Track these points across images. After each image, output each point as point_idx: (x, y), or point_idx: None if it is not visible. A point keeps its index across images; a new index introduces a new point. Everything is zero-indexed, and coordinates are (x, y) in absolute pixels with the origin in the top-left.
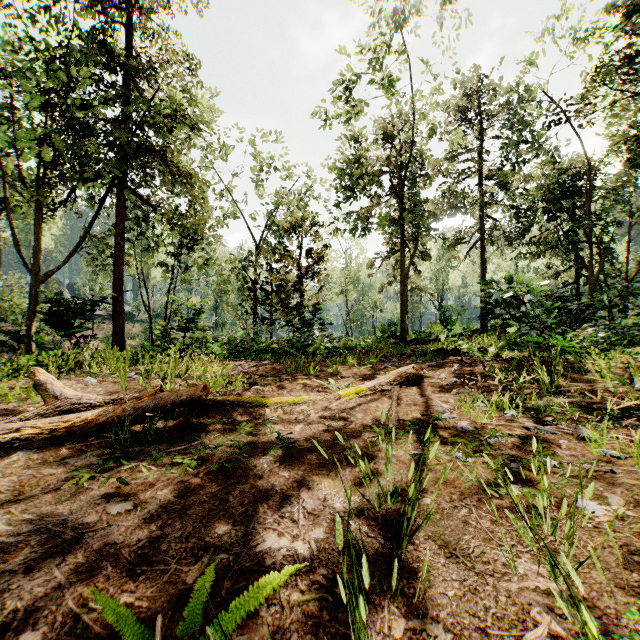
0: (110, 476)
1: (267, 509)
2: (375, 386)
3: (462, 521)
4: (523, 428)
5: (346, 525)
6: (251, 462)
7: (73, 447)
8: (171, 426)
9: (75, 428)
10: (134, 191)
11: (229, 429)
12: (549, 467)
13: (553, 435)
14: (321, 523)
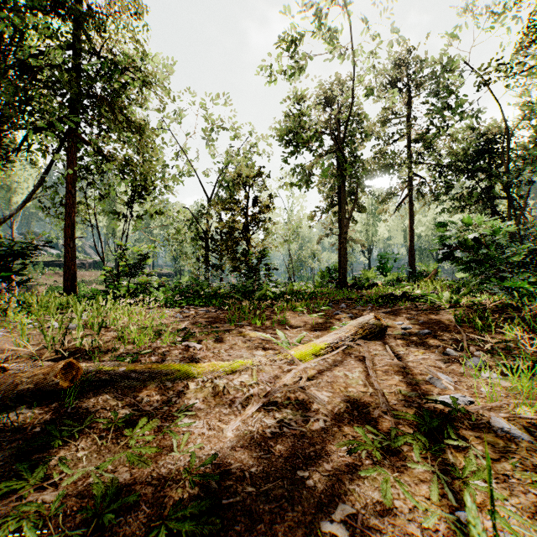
0: None
1: None
2: (335, 342)
3: None
4: None
5: None
6: None
7: None
8: (20, 427)
9: None
10: (86, 141)
11: (115, 434)
12: None
13: None
14: None
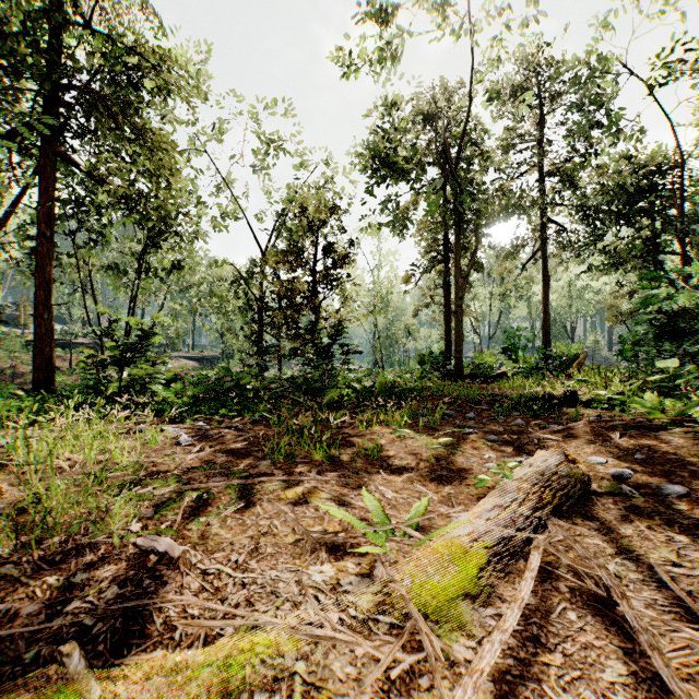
0: None
1: None
2: (502, 533)
3: None
4: None
5: None
6: None
7: None
8: None
9: None
10: (71, 159)
11: None
12: None
13: None
14: None
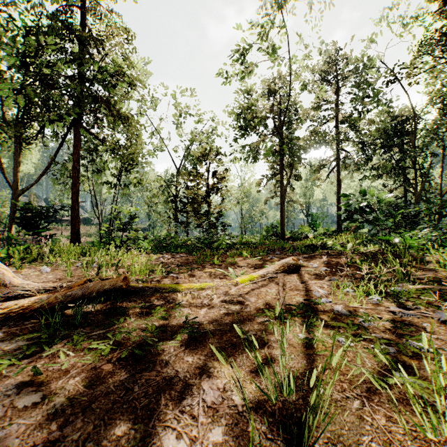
0: (31, 362)
1: (169, 401)
2: (264, 274)
3: (357, 416)
4: (388, 311)
5: (244, 422)
6: (159, 348)
7: (9, 331)
8: (98, 310)
9: (12, 314)
10: (87, 129)
11: (146, 312)
12: (444, 365)
13: (415, 318)
14: (220, 420)
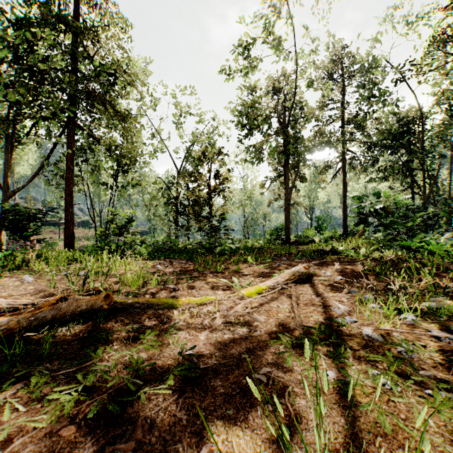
0: None
1: None
2: (273, 285)
3: None
4: (430, 336)
5: None
6: (142, 399)
7: None
8: (75, 334)
9: None
10: (82, 127)
11: (133, 337)
12: None
13: None
14: None
